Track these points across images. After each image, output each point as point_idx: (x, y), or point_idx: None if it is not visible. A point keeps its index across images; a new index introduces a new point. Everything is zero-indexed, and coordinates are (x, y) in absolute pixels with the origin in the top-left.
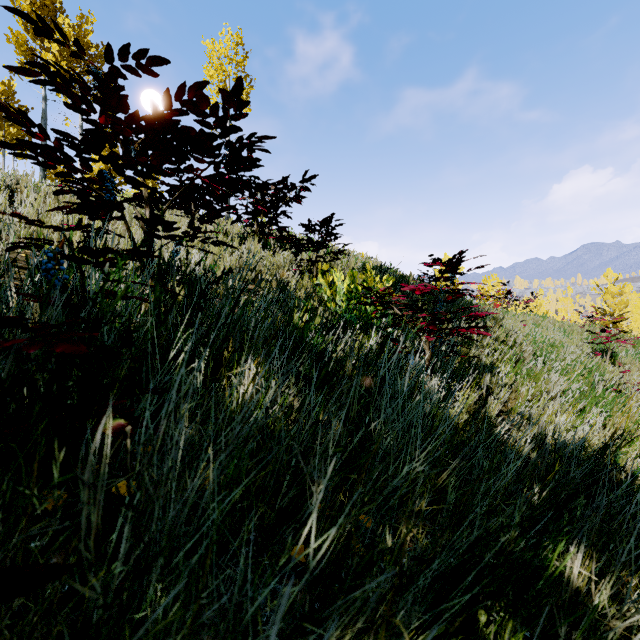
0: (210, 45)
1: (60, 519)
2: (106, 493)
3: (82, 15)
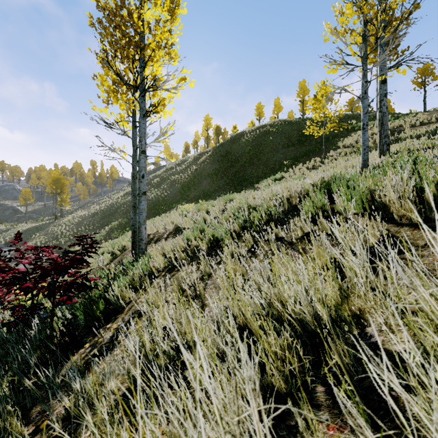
0: None
1: None
2: None
3: None
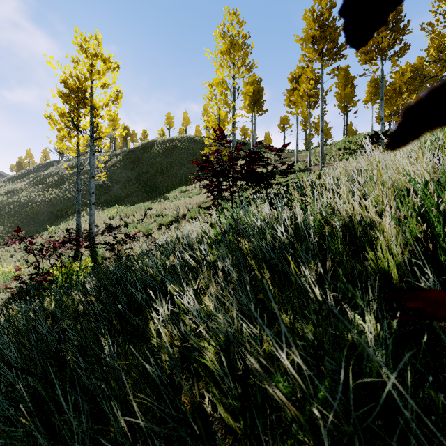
0: None
1: None
2: None
3: None
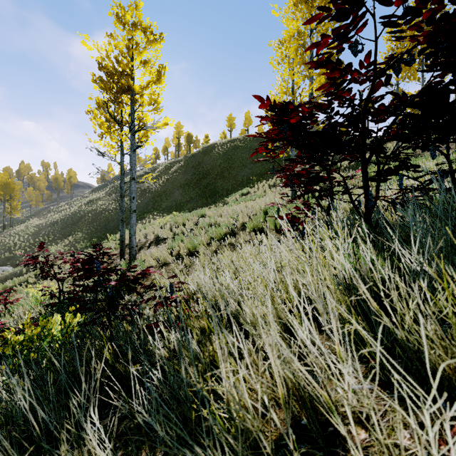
0: None
1: None
2: None
3: None
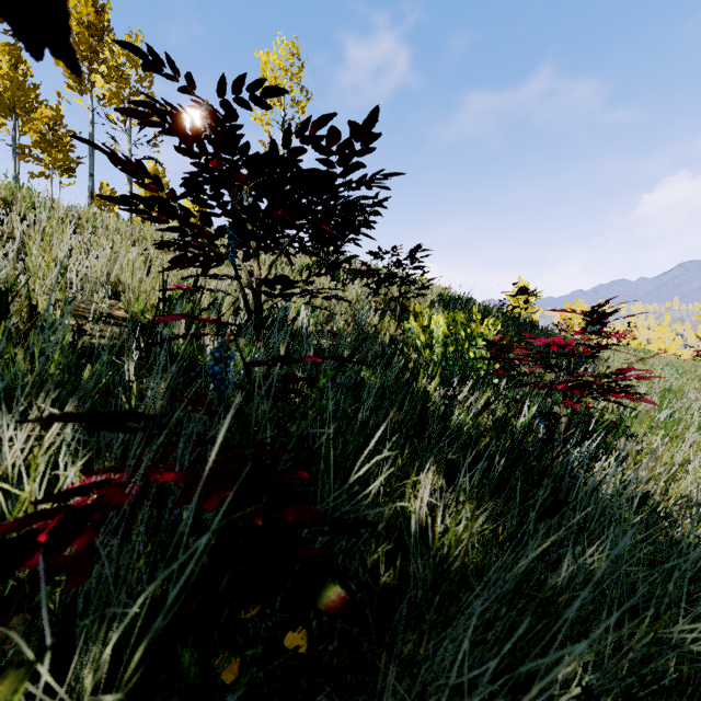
0: (264, 57)
1: (242, 697)
2: (277, 648)
3: (131, 33)
